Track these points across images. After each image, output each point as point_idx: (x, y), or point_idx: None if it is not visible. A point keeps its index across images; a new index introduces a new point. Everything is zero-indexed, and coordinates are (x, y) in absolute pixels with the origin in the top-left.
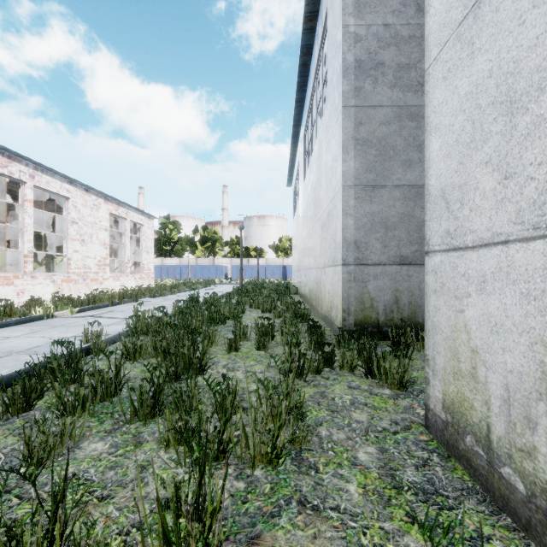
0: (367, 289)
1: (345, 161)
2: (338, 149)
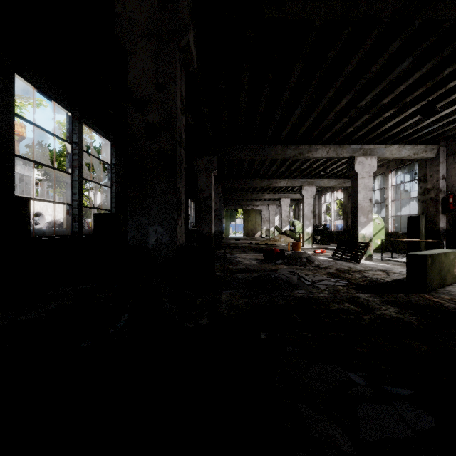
0: None
1: None
2: None
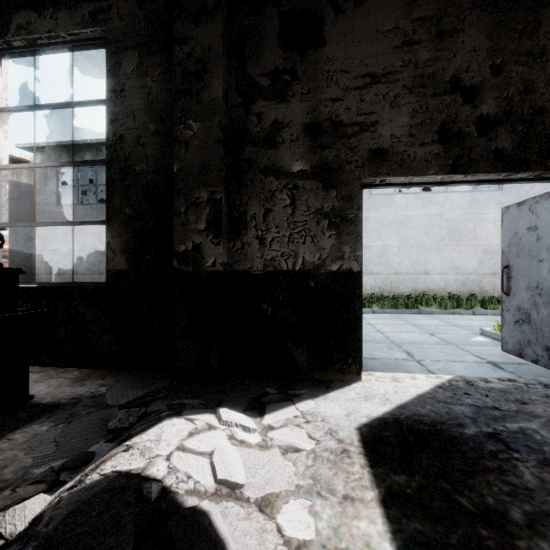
0: None
1: None
2: None
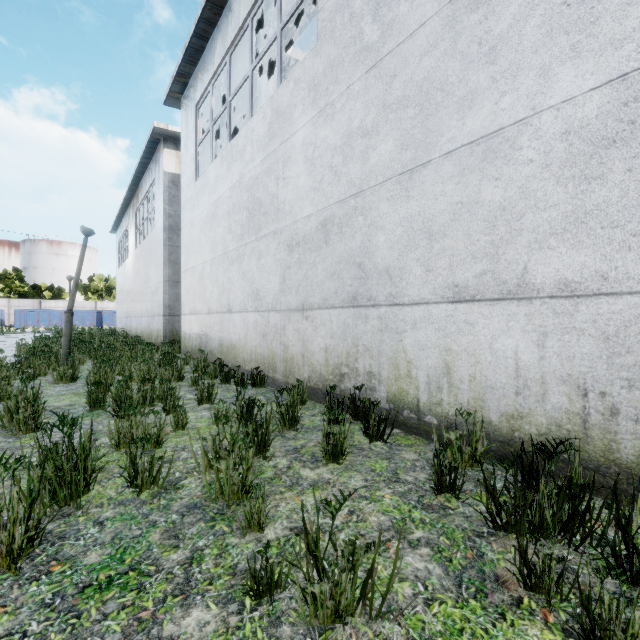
0: (175, 326)
1: (165, 269)
2: (161, 262)
